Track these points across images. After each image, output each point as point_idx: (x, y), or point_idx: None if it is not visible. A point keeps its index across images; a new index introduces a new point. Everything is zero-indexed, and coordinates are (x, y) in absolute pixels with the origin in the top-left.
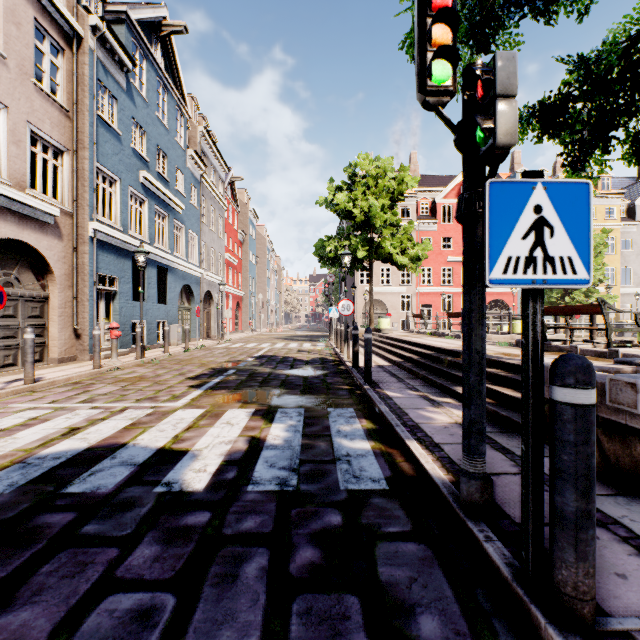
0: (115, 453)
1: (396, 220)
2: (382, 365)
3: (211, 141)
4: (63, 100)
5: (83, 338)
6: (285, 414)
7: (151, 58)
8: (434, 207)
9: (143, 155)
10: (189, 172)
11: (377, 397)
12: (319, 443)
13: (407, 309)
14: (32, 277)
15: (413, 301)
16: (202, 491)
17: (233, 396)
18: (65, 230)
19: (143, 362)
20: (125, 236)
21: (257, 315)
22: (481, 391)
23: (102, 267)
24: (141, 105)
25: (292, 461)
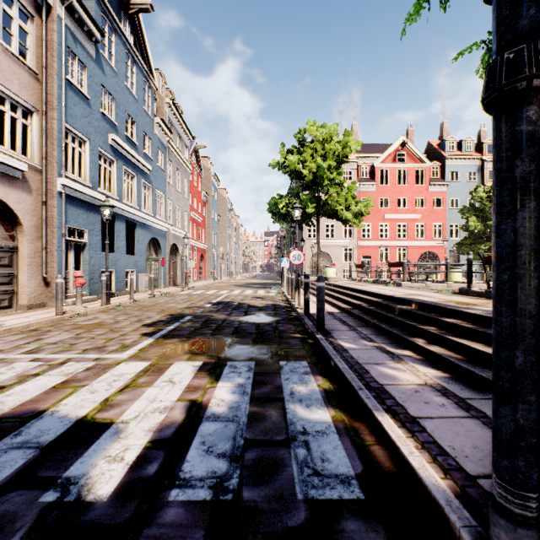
0: (23, 427)
1: (340, 180)
2: (331, 312)
3: (177, 112)
4: (32, 63)
5: (52, 286)
6: (234, 369)
7: (120, 32)
8: (373, 171)
9: (112, 119)
10: (156, 138)
11: (332, 349)
12: (269, 412)
13: (349, 260)
14: (1, 228)
15: (354, 253)
16: (106, 501)
17: (183, 346)
18: (34, 185)
19: (107, 308)
20: (94, 192)
21: (219, 265)
22: (536, 380)
23: (71, 220)
24: (110, 74)
25: (235, 442)
